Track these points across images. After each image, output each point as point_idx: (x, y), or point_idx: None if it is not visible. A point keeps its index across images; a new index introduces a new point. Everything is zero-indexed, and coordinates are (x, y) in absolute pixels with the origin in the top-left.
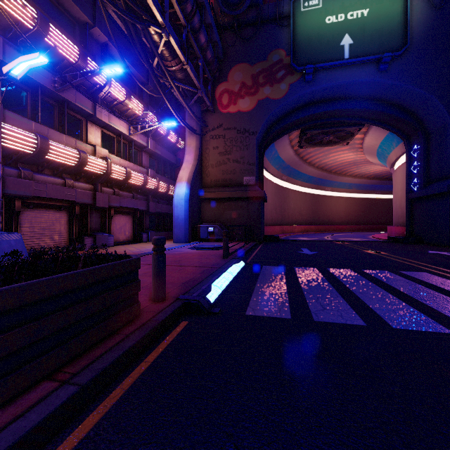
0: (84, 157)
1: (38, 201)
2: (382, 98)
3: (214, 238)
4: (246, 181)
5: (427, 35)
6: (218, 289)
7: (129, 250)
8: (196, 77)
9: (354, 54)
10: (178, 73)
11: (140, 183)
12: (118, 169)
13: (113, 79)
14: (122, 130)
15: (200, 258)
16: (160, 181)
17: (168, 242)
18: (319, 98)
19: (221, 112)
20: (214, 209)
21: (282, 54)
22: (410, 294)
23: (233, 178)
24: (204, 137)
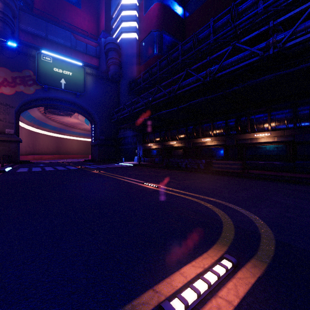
0: None
1: None
2: (79, 105)
3: None
4: (8, 132)
5: (92, 90)
6: (7, 170)
7: None
8: None
9: (66, 88)
10: None
11: None
12: None
13: None
14: None
15: None
16: None
17: None
18: (52, 98)
19: None
20: None
21: (31, 73)
22: (58, 168)
23: None
24: None
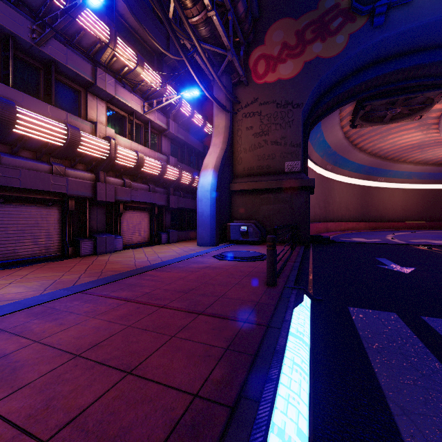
0: (75, 134)
1: (11, 193)
2: None
3: (248, 239)
4: (288, 167)
5: None
6: None
7: (133, 259)
8: (225, 32)
9: None
10: (201, 28)
11: (157, 172)
12: (126, 153)
13: (119, 39)
14: (134, 106)
15: (228, 283)
16: (184, 171)
17: (191, 245)
18: (391, 51)
19: (256, 83)
20: (248, 204)
21: None
22: None
23: (271, 164)
24: (236, 116)
